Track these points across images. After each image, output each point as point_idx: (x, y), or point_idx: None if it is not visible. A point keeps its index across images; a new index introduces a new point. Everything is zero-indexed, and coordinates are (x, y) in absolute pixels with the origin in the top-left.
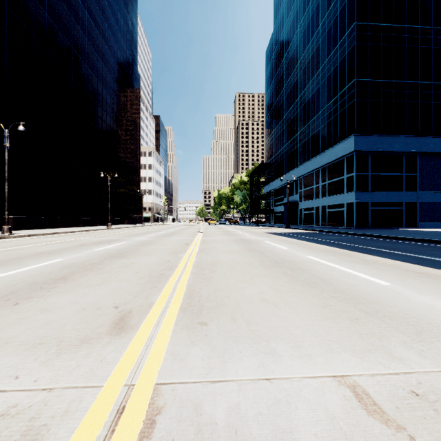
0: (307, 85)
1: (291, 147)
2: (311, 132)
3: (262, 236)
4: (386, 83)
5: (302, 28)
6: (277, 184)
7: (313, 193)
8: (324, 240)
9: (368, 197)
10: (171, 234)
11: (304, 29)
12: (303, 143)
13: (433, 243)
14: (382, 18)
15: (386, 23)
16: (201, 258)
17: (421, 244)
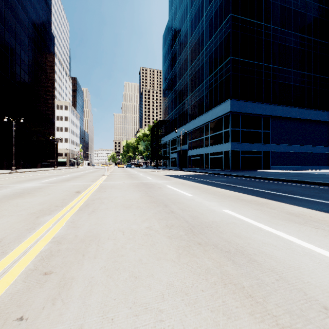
0: (195, 61)
1: (182, 108)
2: (197, 97)
3: (162, 179)
4: (251, 63)
5: (191, 17)
6: (172, 136)
7: (199, 144)
8: (219, 183)
9: (239, 147)
10: (72, 178)
11: (192, 18)
12: (191, 105)
13: (305, 184)
14: (248, 14)
15: (251, 18)
16: (74, 224)
17: (298, 185)
